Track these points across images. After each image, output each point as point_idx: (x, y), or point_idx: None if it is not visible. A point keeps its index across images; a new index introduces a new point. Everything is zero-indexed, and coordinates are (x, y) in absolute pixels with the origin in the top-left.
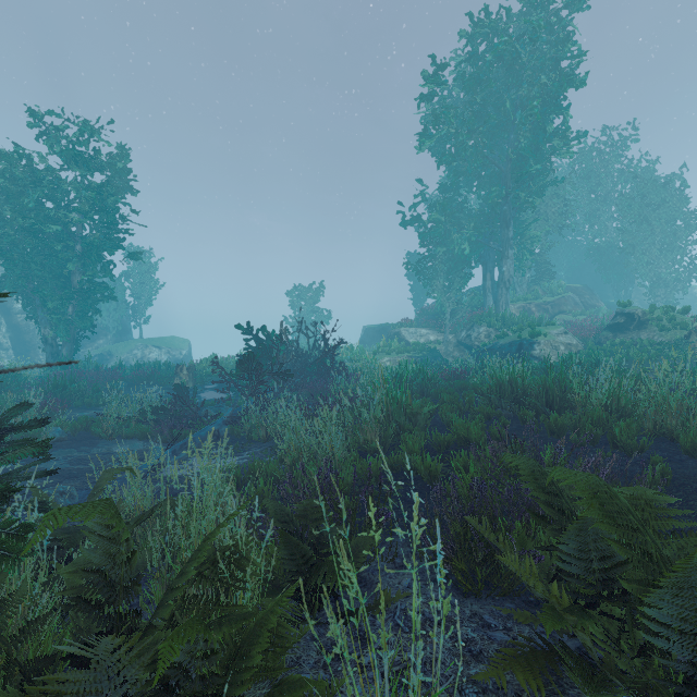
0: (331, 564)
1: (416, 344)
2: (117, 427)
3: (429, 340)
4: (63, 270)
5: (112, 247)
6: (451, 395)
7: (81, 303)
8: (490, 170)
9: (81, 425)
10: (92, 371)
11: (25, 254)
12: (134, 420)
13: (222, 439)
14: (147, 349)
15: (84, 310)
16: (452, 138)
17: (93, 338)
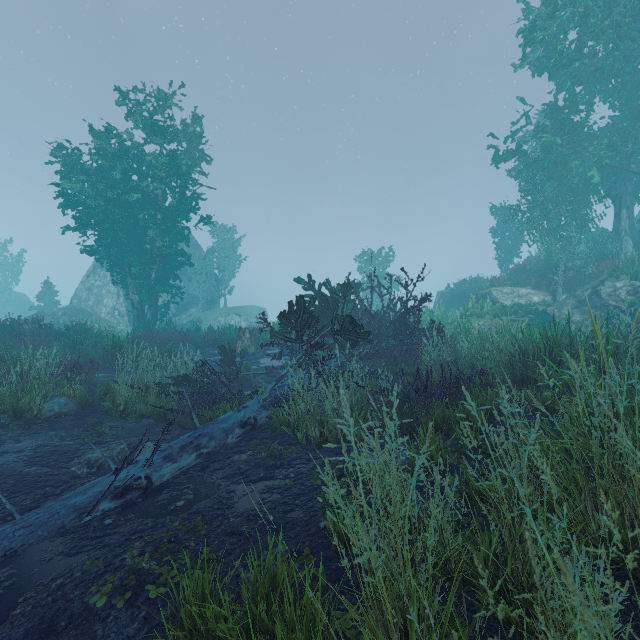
0: None
1: (517, 306)
2: (132, 400)
3: (532, 301)
4: (146, 238)
5: (185, 212)
6: None
7: (160, 268)
8: (634, 63)
9: (99, 394)
10: (163, 333)
11: (115, 224)
12: (157, 392)
13: (259, 429)
14: (229, 316)
15: (166, 277)
16: (576, 26)
17: (187, 306)
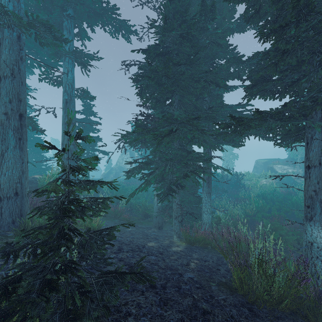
0: (238, 226)
1: (280, 174)
2: None
3: (288, 171)
4: None
5: None
6: (279, 203)
7: None
8: None
9: None
10: None
11: None
12: None
13: None
14: None
15: None
16: None
17: None
